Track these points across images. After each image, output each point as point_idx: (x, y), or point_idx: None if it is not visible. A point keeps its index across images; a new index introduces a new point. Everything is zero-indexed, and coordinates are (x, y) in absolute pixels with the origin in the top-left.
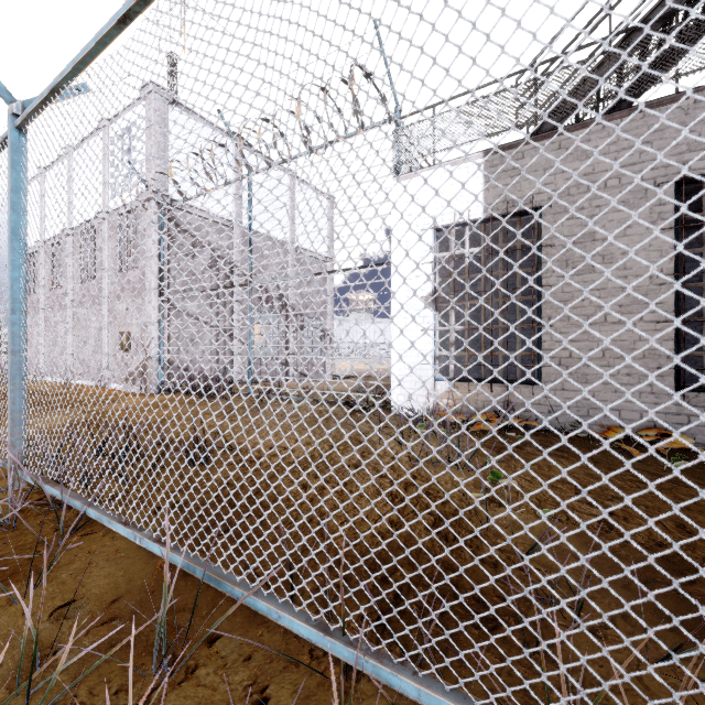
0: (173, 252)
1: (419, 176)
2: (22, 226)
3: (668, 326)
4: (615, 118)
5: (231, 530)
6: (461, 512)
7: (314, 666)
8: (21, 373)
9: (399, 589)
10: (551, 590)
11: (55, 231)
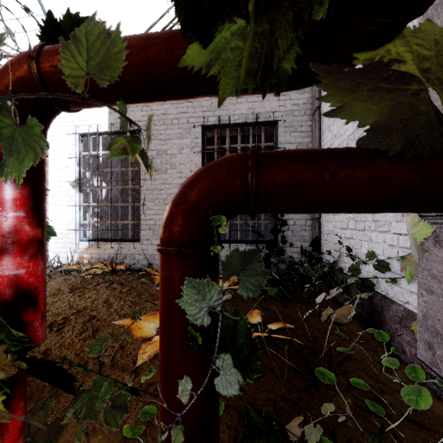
0: None
1: None
2: None
3: None
4: None
5: None
6: None
7: None
8: None
9: None
10: None
11: None
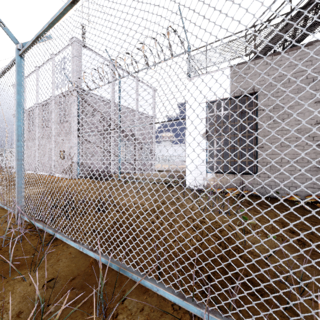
0: (84, 114)
1: (199, 78)
2: (22, 101)
3: (319, 147)
4: (293, 49)
5: (130, 246)
6: (261, 241)
7: (175, 315)
8: (21, 169)
9: (208, 275)
10: (317, 284)
11: (30, 105)
